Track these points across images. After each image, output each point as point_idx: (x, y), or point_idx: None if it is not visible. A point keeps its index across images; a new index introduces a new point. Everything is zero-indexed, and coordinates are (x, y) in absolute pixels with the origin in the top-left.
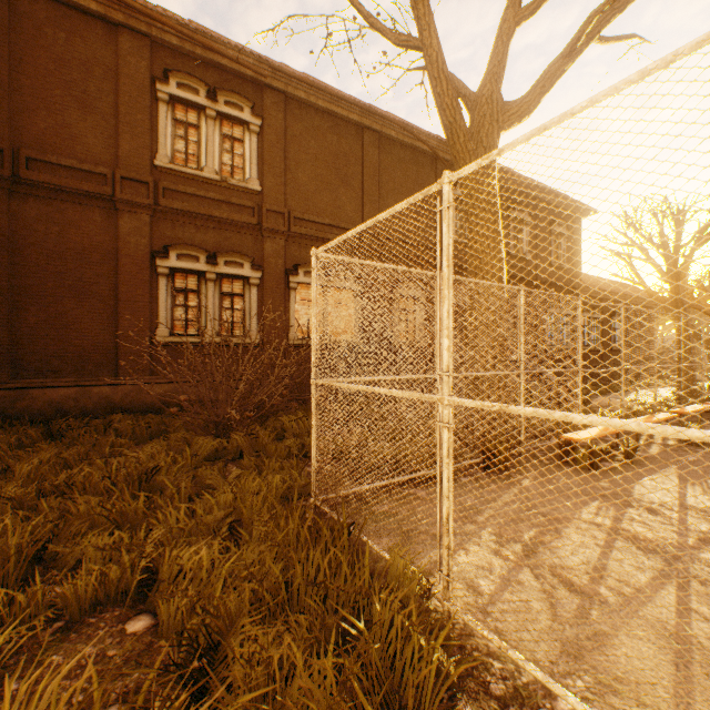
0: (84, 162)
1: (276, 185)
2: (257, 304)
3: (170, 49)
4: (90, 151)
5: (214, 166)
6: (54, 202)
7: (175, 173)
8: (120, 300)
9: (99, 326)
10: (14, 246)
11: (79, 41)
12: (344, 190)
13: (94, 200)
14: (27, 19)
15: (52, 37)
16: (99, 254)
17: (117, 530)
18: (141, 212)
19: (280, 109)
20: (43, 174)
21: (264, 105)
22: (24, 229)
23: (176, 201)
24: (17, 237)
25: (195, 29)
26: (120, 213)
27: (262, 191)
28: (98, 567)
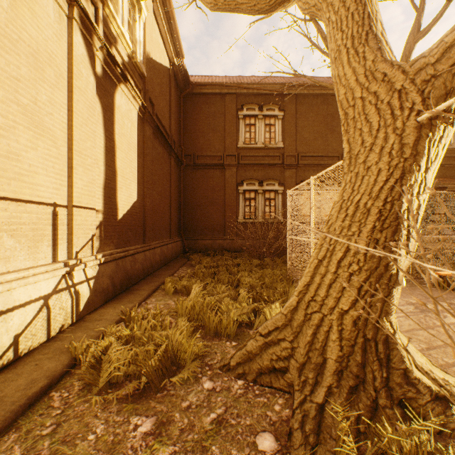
0: (214, 152)
1: (291, 142)
2: (281, 202)
3: (243, 95)
4: (215, 147)
5: (261, 141)
6: (205, 170)
7: (245, 148)
8: (225, 205)
9: (218, 216)
10: (194, 188)
11: (212, 106)
12: (330, 134)
13: (217, 166)
14: (197, 105)
15: (204, 108)
16: (218, 187)
17: (230, 275)
18: (233, 168)
19: (293, 103)
20: (202, 160)
21: (285, 104)
22: (196, 181)
23: (246, 160)
24: (194, 185)
25: (253, 83)
26: (225, 170)
27: (284, 146)
28: (227, 278)
